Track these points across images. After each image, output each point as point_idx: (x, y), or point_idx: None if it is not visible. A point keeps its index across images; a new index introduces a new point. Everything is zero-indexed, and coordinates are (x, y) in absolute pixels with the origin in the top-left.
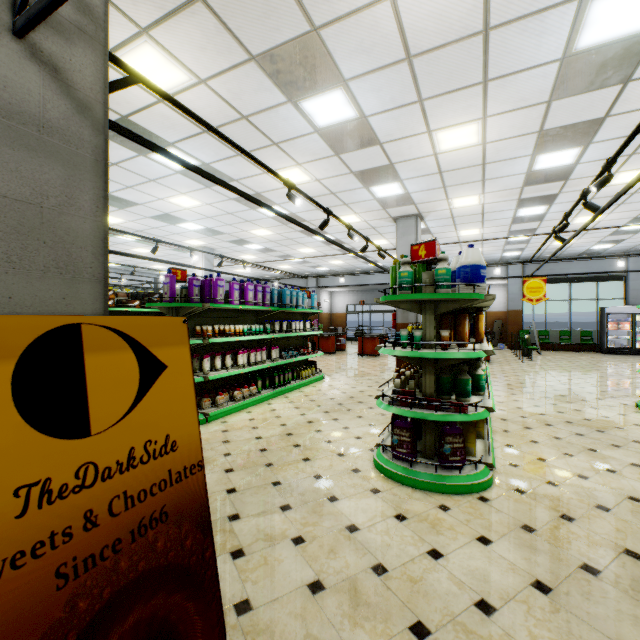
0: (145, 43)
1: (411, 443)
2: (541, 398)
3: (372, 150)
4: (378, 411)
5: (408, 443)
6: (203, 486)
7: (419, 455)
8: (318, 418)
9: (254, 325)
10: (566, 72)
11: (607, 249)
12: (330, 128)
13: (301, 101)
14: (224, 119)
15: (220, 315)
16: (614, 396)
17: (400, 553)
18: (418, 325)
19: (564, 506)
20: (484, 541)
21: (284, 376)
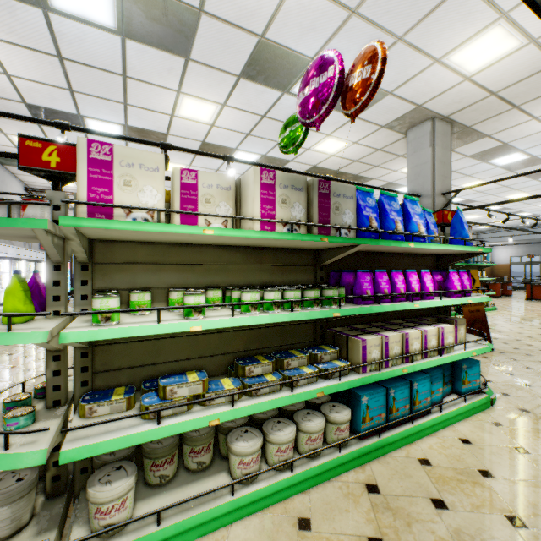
0: None
1: None
2: None
3: (540, 165)
4: None
5: None
6: (484, 309)
7: None
8: (500, 323)
9: None
10: None
11: None
12: (508, 164)
13: (490, 160)
14: None
15: None
16: None
17: None
18: None
19: None
20: None
21: None
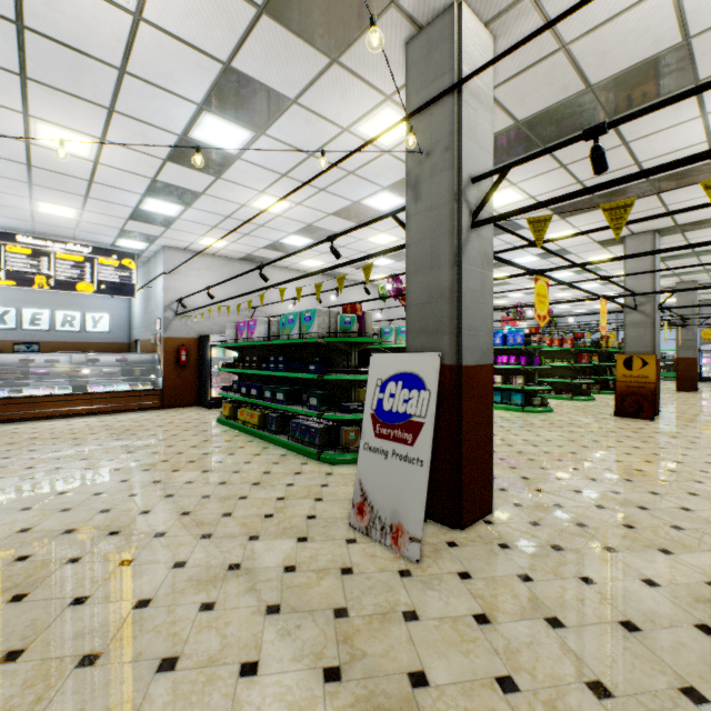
0: None
1: None
2: None
3: None
4: None
5: None
6: (654, 387)
7: None
8: None
9: None
10: None
11: None
12: None
13: None
14: None
15: None
16: None
17: None
18: None
19: None
20: None
21: None
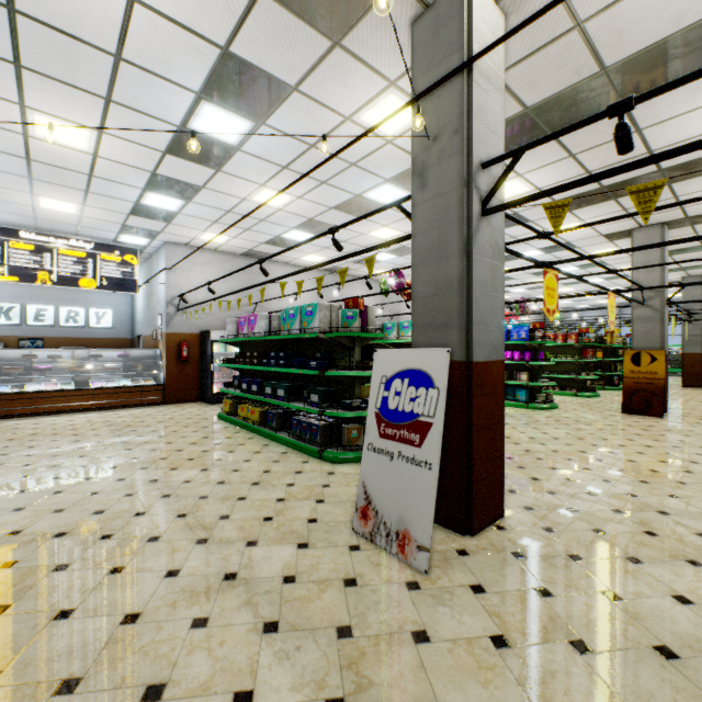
0: None
1: None
2: None
3: None
4: None
5: None
6: (663, 383)
7: None
8: None
9: None
10: None
11: None
12: None
13: None
14: None
15: None
16: None
17: None
18: None
19: None
20: None
21: None
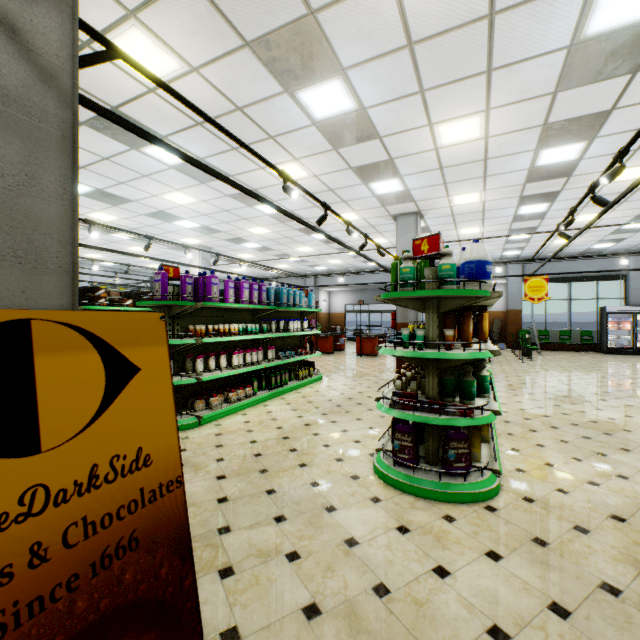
0: (133, 27)
1: (413, 448)
2: (544, 399)
3: (371, 144)
4: (378, 413)
5: (410, 448)
6: (182, 505)
7: (421, 461)
8: (316, 420)
9: (250, 324)
10: (573, 61)
11: (607, 248)
12: (328, 121)
13: (298, 91)
14: (218, 111)
15: (215, 314)
16: (618, 397)
17: (403, 571)
18: (419, 324)
19: (577, 516)
20: (494, 556)
21: (281, 377)
